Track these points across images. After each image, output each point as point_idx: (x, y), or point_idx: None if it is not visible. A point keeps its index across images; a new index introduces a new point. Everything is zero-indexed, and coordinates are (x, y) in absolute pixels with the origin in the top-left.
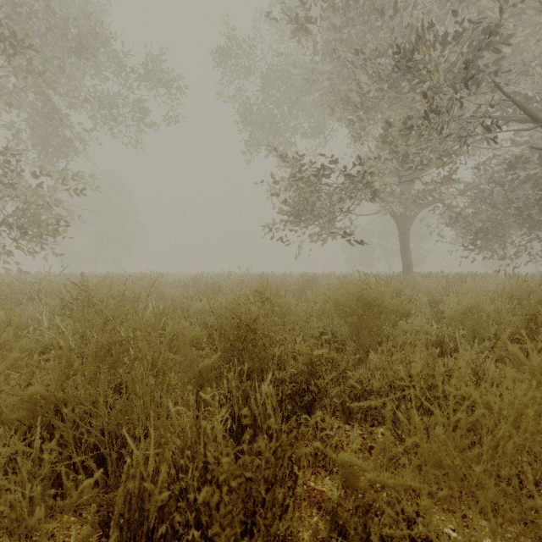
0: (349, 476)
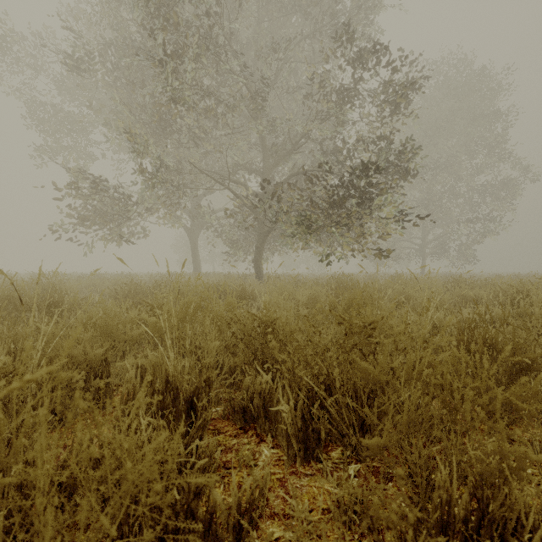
0: None
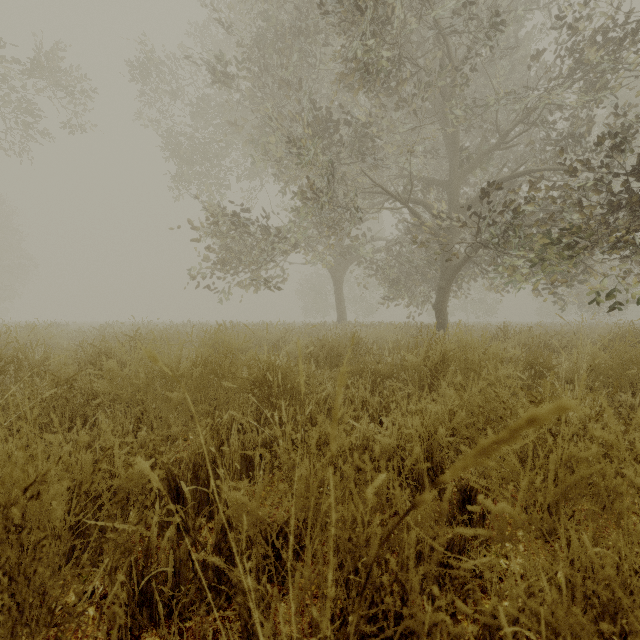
0: (104, 388)
